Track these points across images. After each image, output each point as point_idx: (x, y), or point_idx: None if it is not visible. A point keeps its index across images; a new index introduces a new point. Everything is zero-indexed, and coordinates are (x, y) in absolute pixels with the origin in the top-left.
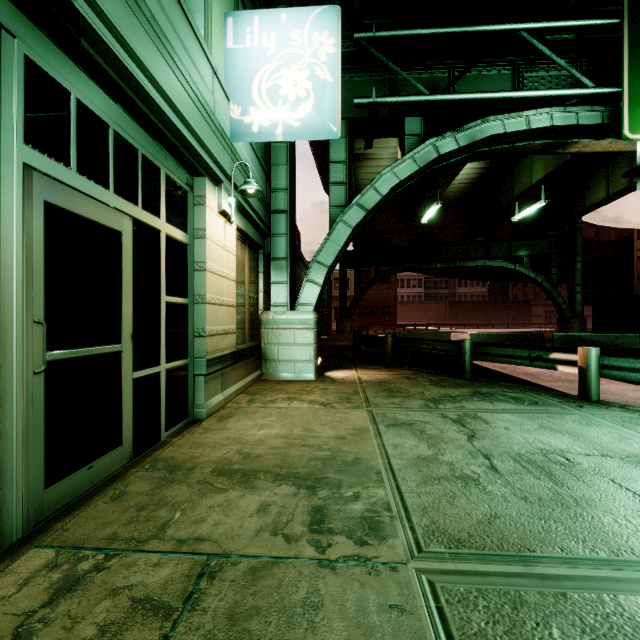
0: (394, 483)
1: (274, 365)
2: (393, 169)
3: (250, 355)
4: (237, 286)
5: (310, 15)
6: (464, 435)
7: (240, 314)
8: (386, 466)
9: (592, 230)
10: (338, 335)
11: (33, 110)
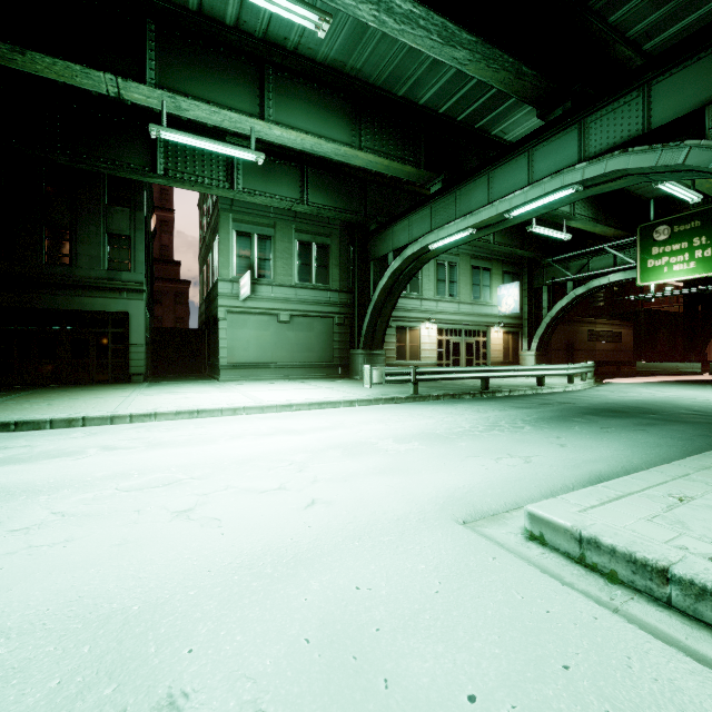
0: None
1: None
2: (561, 302)
3: (511, 364)
4: (505, 345)
5: (513, 285)
6: None
7: (506, 353)
8: None
9: None
10: None
11: (465, 334)
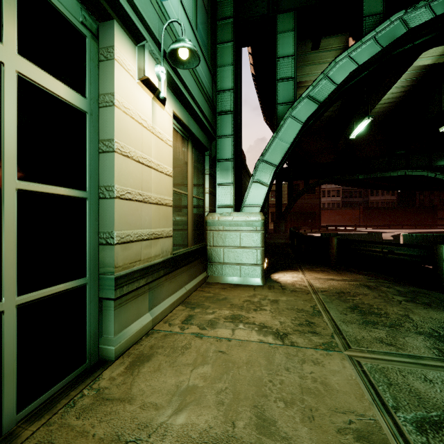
0: None
1: (219, 267)
2: (350, 54)
3: (193, 259)
4: (176, 184)
5: None
6: None
7: (180, 215)
8: None
9: None
10: (275, 233)
11: None
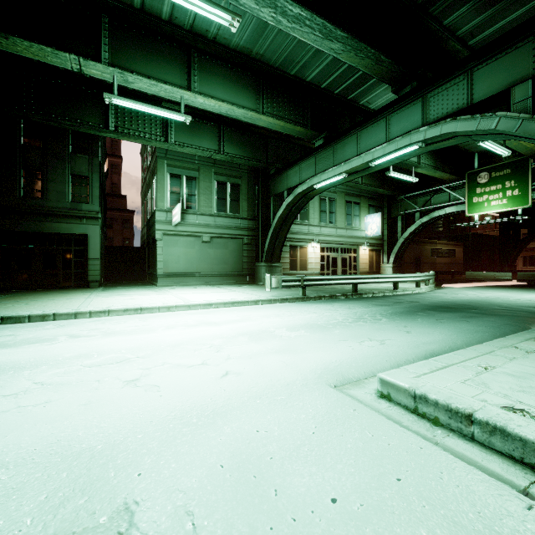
0: None
1: None
2: (411, 228)
3: (375, 273)
4: (370, 260)
5: (376, 215)
6: None
7: (371, 265)
8: None
9: None
10: None
11: (340, 251)
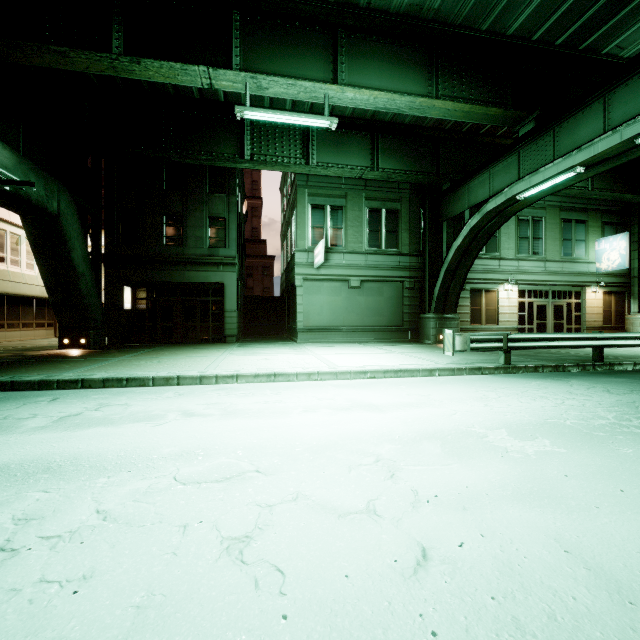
0: None
1: None
2: None
3: (613, 329)
4: (605, 308)
5: (618, 237)
6: None
7: (607, 316)
8: None
9: None
10: None
11: (552, 295)
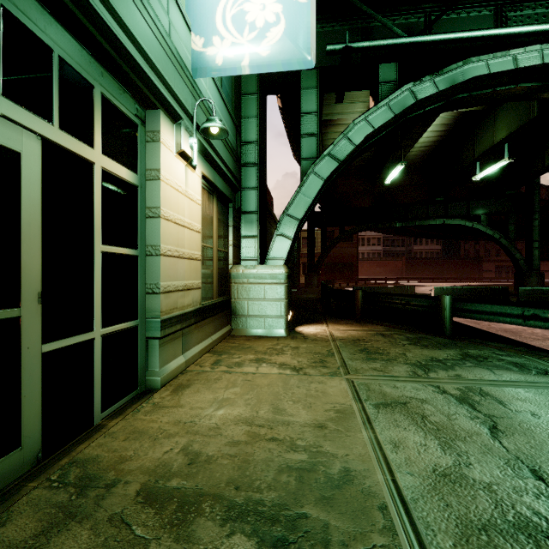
0: (414, 537)
1: (244, 320)
2: (367, 117)
3: (218, 311)
4: (203, 238)
5: None
6: (482, 425)
7: (207, 268)
8: (392, 490)
9: (543, 191)
10: (306, 288)
11: None
